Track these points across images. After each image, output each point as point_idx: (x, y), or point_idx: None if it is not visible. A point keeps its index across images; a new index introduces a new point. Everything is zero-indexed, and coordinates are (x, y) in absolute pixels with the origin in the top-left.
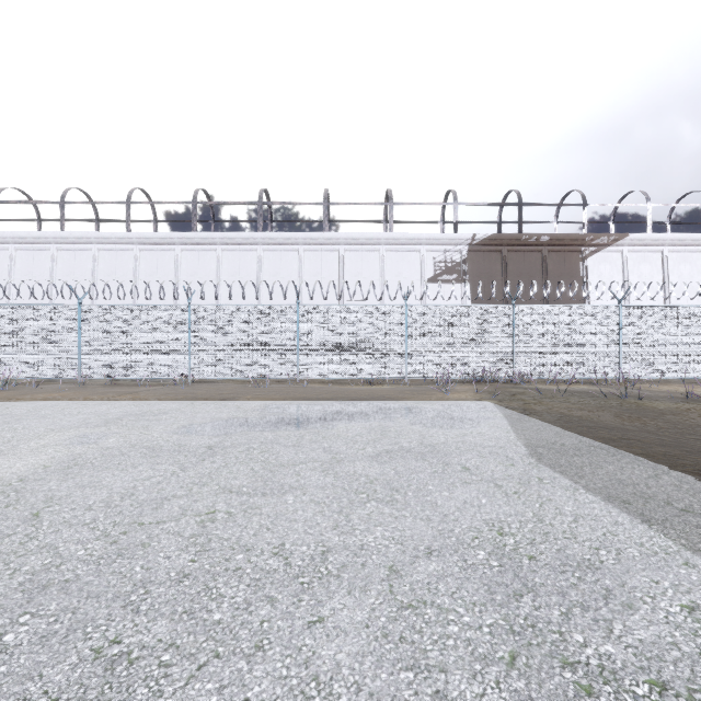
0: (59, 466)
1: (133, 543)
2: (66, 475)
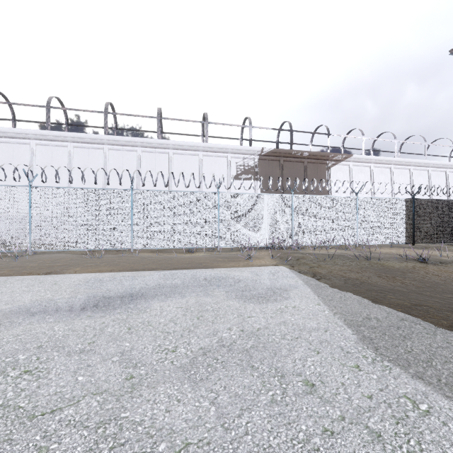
0: None
1: None
2: None
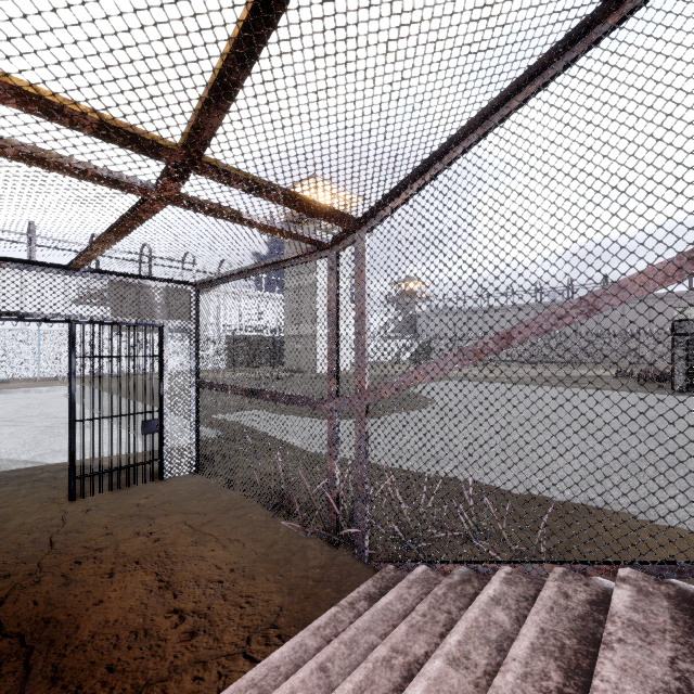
0: None
1: None
2: None
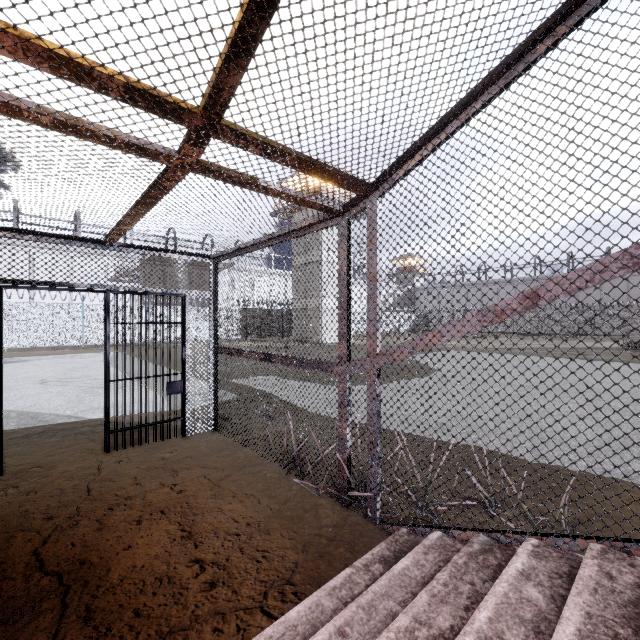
0: None
1: None
2: None
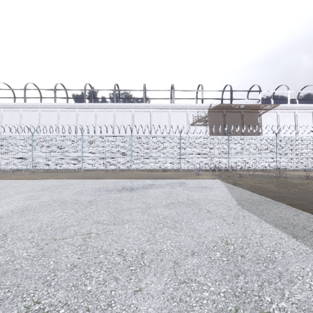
0: (19, 210)
1: (50, 249)
2: (21, 215)
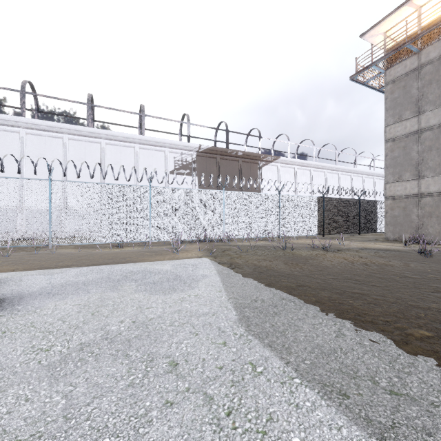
0: None
1: None
2: None
